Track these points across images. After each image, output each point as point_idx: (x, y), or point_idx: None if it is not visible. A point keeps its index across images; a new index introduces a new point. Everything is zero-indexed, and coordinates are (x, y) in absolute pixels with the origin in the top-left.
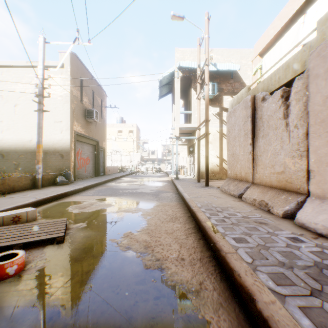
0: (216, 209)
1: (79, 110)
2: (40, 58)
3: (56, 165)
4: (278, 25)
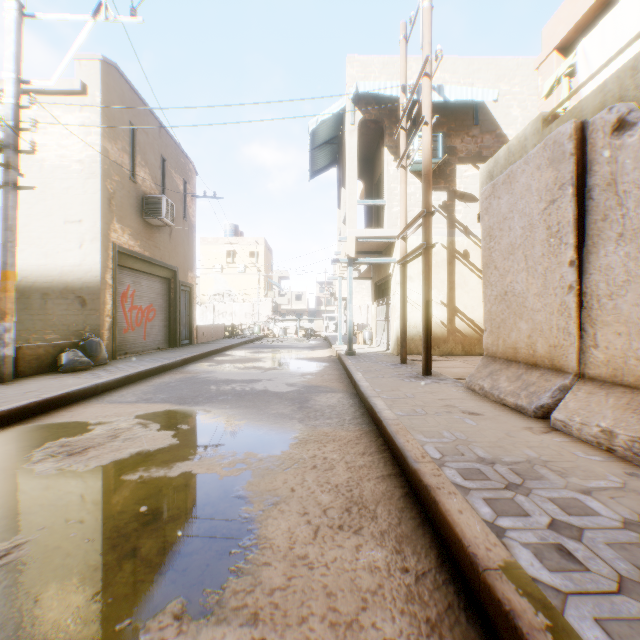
0: (497, 472)
1: (127, 198)
2: (9, 54)
3: (68, 324)
4: None
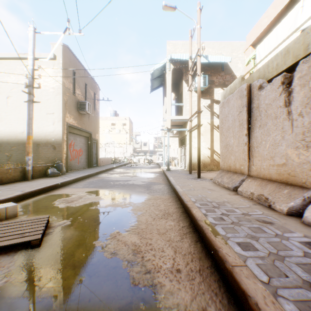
0: (212, 204)
1: (72, 103)
2: (30, 48)
3: (48, 157)
4: (272, 13)
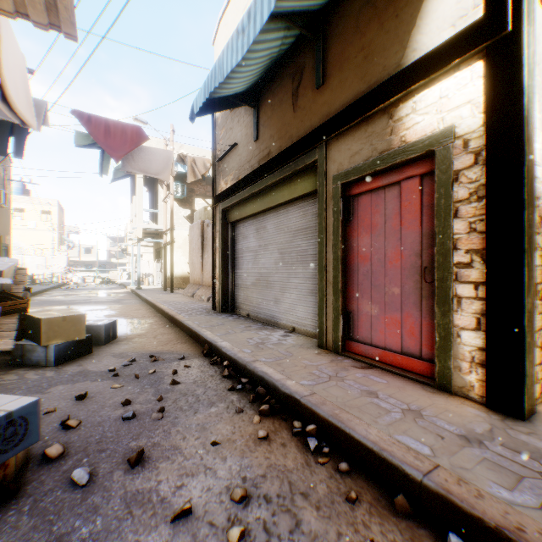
0: (170, 302)
1: None
2: None
3: None
4: None
